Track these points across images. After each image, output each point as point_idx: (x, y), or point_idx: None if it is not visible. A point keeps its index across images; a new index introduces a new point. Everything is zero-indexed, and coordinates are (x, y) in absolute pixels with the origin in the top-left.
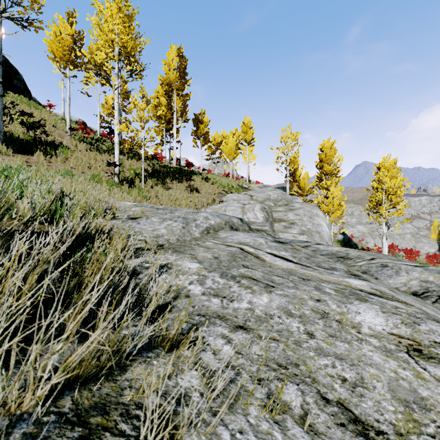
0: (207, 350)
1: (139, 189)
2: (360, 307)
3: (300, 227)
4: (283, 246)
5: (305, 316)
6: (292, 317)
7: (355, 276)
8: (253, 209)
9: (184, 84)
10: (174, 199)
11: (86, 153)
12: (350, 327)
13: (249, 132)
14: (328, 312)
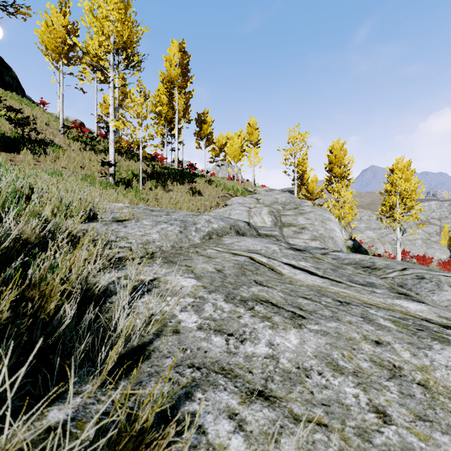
0: (201, 446)
1: (137, 191)
2: (449, 356)
3: (311, 233)
4: (301, 254)
5: (363, 373)
6: (342, 374)
7: (405, 296)
8: (260, 213)
9: (186, 82)
10: (175, 202)
11: (79, 152)
12: (447, 398)
13: (255, 133)
14: (400, 366)
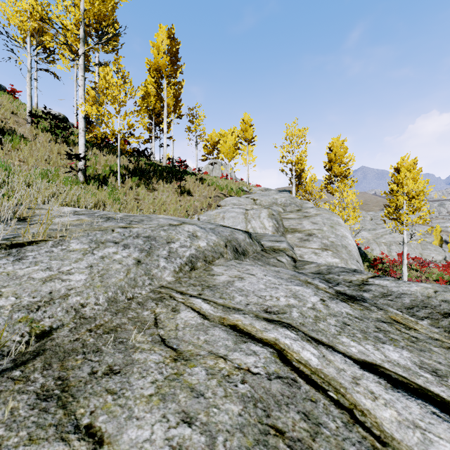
0: None
1: (113, 190)
2: None
3: (320, 240)
4: (367, 314)
5: None
6: None
7: None
8: (259, 216)
9: (176, 71)
10: (160, 203)
11: (46, 144)
12: None
13: (250, 130)
14: None
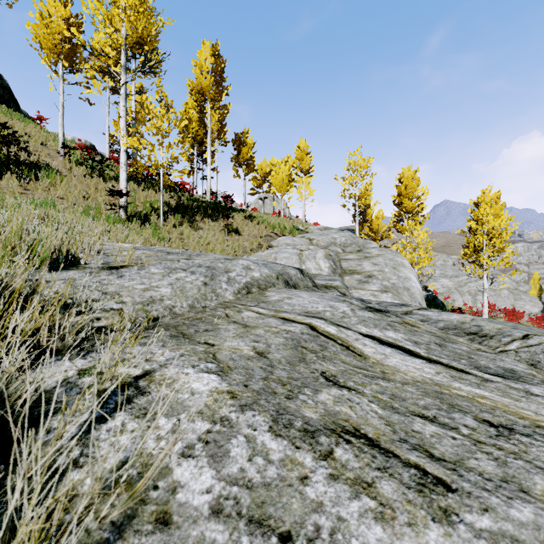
0: None
1: (156, 228)
2: None
3: (381, 282)
4: (385, 318)
5: None
6: None
7: None
8: (314, 256)
9: (221, 93)
10: (206, 243)
11: (83, 179)
12: None
13: (306, 159)
14: None
